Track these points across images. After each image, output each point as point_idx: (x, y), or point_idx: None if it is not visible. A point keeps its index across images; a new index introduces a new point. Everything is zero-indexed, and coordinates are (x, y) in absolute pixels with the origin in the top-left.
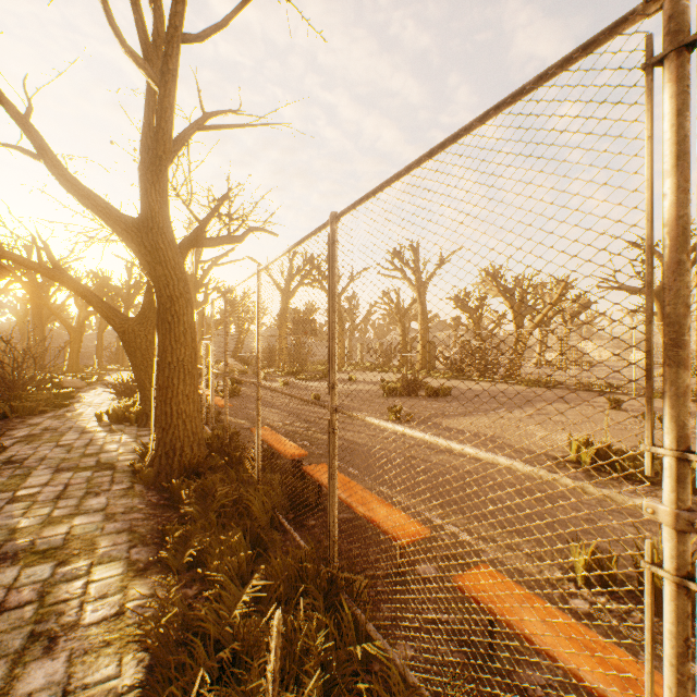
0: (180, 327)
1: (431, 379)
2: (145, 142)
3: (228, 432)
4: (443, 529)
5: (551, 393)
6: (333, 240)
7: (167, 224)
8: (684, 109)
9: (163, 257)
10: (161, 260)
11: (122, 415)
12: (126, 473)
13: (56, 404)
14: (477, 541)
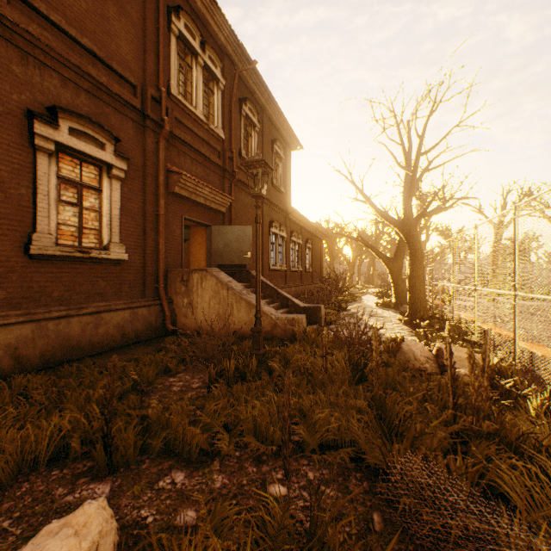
0: (418, 262)
1: None
2: (404, 190)
3: (440, 311)
4: None
5: None
6: (475, 233)
7: (412, 220)
8: (515, 227)
9: (411, 234)
10: (410, 235)
11: (386, 303)
12: (396, 320)
13: (354, 299)
14: None
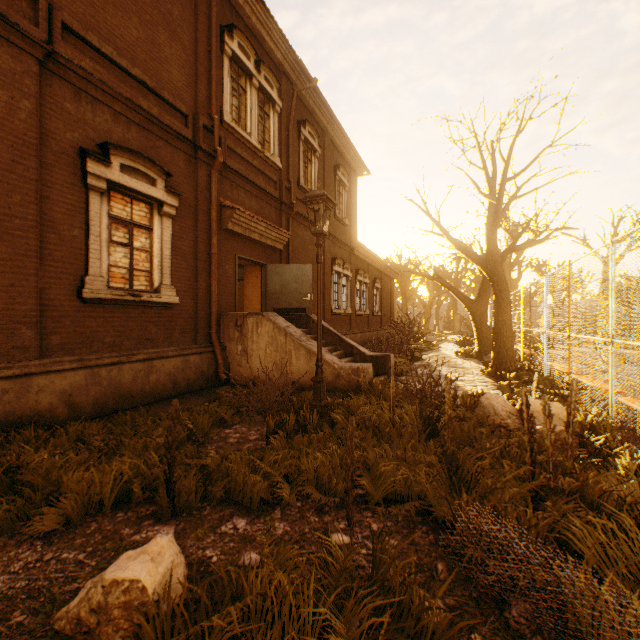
0: (504, 304)
1: None
2: (487, 221)
3: (530, 361)
4: None
5: None
6: (568, 272)
7: (497, 256)
8: (611, 265)
9: (496, 272)
10: (494, 274)
11: (468, 353)
12: (478, 372)
13: (430, 347)
14: None
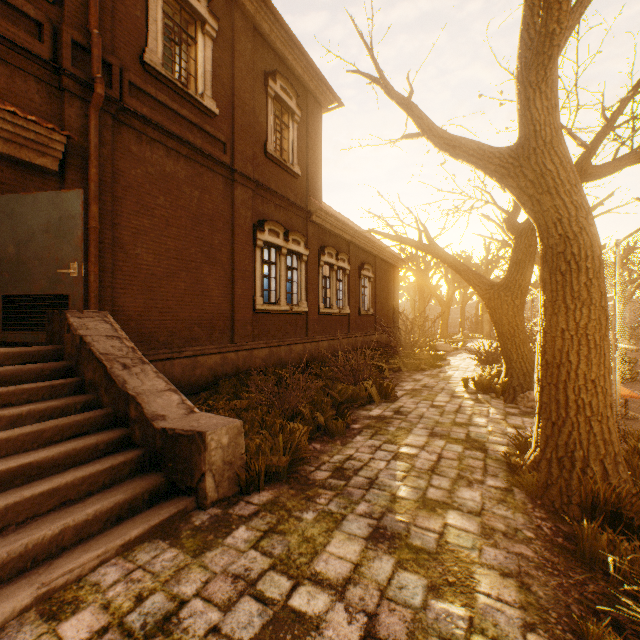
0: (578, 277)
1: None
2: (524, 37)
3: None
4: None
5: None
6: None
7: (555, 136)
8: None
9: (551, 182)
10: (547, 187)
11: (486, 385)
12: (499, 462)
13: (431, 364)
14: None
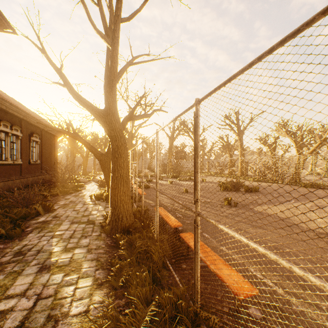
0: (121, 159)
1: (246, 181)
2: (106, 73)
3: (143, 209)
4: (263, 282)
5: (322, 192)
6: (197, 115)
7: (115, 111)
8: None
9: (114, 127)
10: (113, 128)
11: (100, 197)
12: (99, 226)
13: (76, 190)
14: (287, 295)
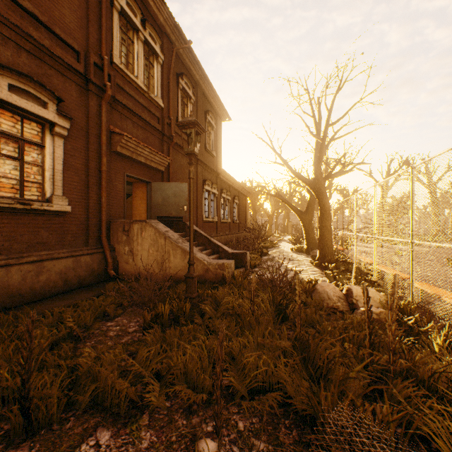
0: (326, 215)
1: None
2: (315, 155)
3: (343, 255)
4: None
5: None
6: (374, 191)
7: (321, 180)
8: (411, 185)
9: (320, 192)
10: (320, 193)
11: (300, 249)
12: (308, 263)
13: (273, 245)
14: None
